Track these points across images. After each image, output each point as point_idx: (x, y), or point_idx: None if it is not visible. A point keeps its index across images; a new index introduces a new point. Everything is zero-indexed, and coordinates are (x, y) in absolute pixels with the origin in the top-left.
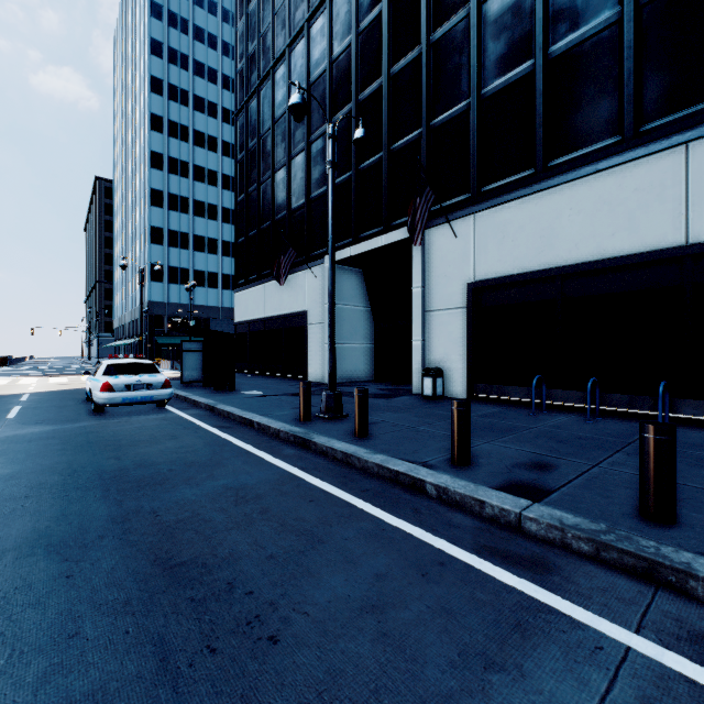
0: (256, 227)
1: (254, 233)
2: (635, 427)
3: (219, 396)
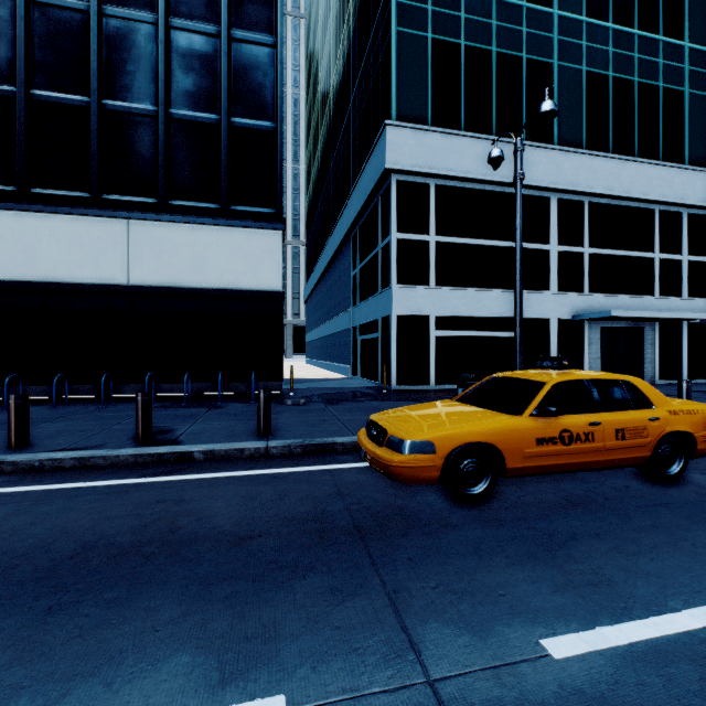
0: None
1: None
2: (89, 406)
3: None
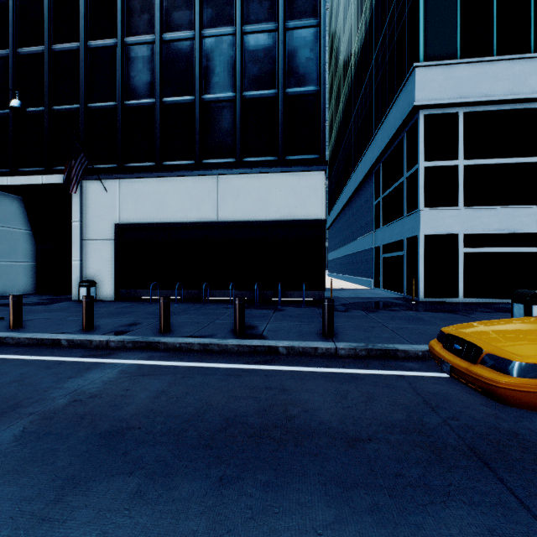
0: None
1: None
2: (195, 305)
3: None
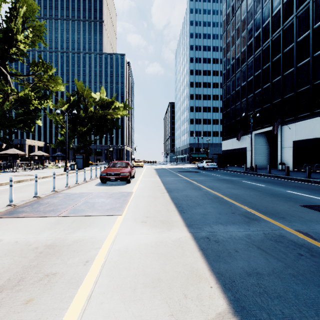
0: (229, 122)
1: (229, 123)
2: None
3: (225, 168)
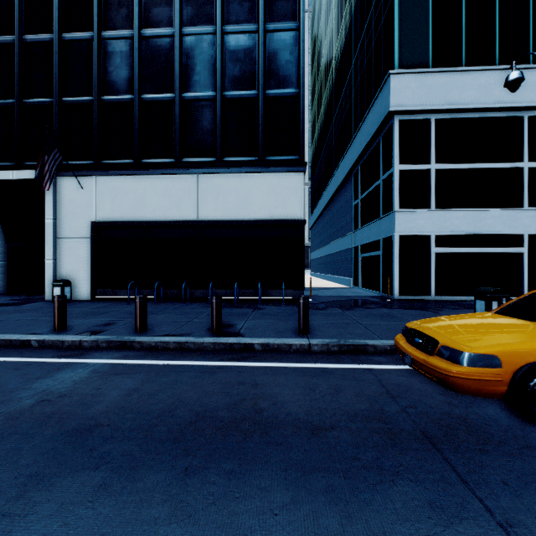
0: None
1: None
2: (175, 304)
3: None
